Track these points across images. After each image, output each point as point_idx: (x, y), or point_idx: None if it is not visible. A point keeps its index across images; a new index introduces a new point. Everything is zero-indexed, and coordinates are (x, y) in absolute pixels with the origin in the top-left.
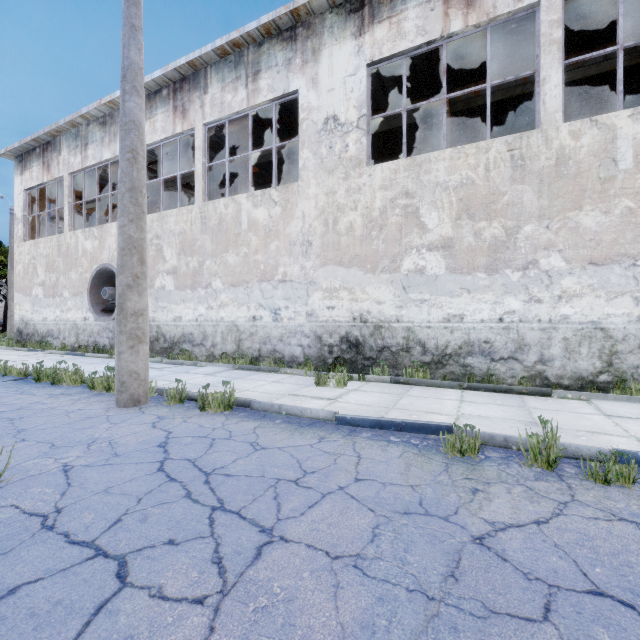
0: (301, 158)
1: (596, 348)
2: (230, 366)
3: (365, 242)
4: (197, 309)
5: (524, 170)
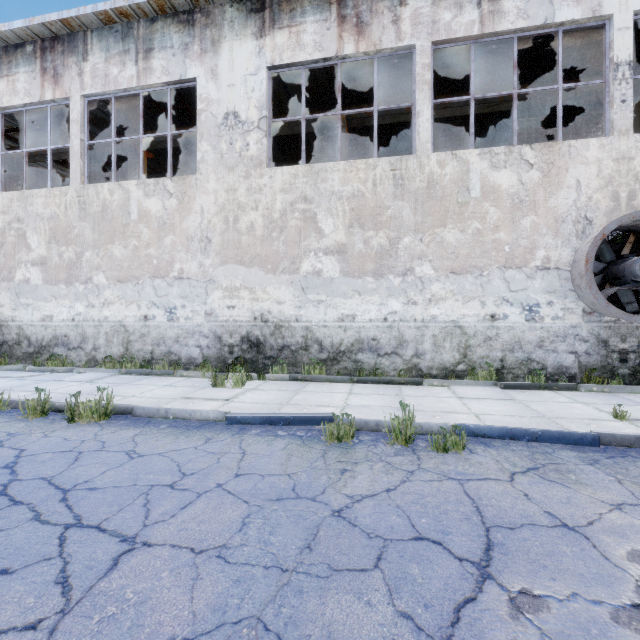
0: (199, 150)
1: (456, 343)
2: (115, 371)
3: (266, 242)
4: (74, 307)
5: (404, 189)
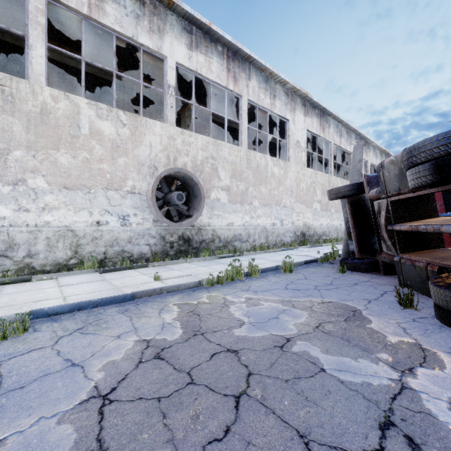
0: None
1: (68, 243)
2: None
3: None
4: None
5: (14, 106)
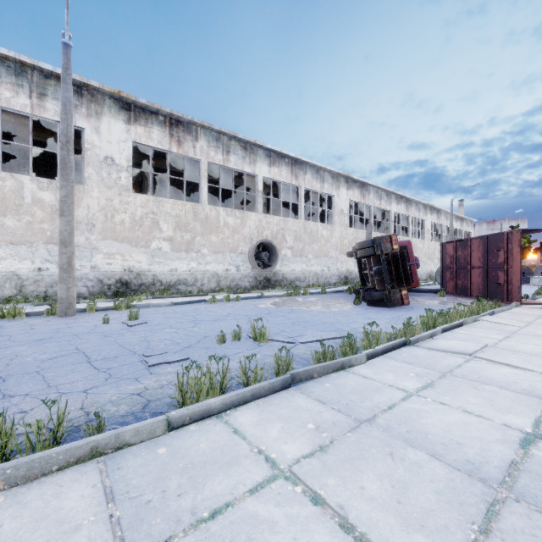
0: (87, 172)
1: (215, 280)
2: (28, 304)
3: (132, 231)
4: None
5: (197, 217)
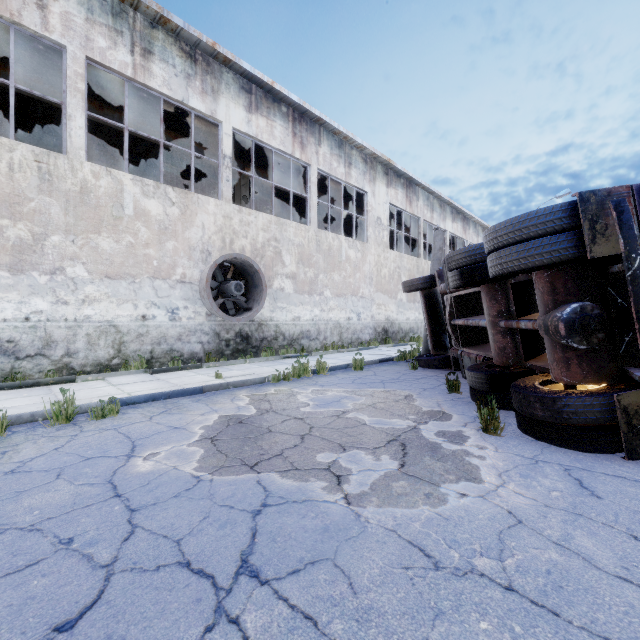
0: None
1: (111, 340)
2: None
3: None
4: None
5: (52, 185)
